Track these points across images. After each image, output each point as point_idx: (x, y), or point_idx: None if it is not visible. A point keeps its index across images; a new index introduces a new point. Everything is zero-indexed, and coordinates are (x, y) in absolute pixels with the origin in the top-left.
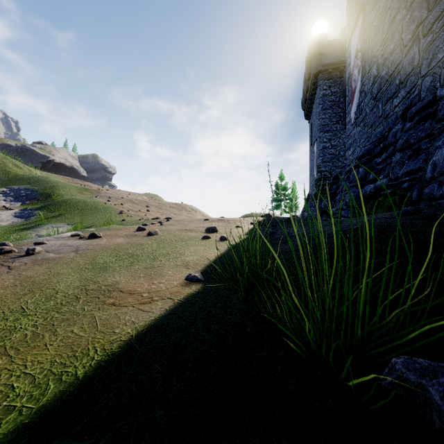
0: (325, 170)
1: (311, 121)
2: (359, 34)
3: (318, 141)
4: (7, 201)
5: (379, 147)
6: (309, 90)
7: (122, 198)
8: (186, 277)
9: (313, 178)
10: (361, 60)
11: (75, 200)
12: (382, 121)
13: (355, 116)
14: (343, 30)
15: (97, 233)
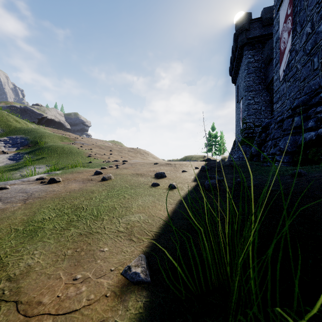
0: (250, 121)
1: (237, 84)
2: (289, 0)
3: (244, 99)
4: (6, 147)
5: (319, 96)
6: (236, 59)
7: (92, 144)
8: (123, 273)
9: (239, 128)
10: (292, 22)
11: (56, 146)
12: (318, 73)
13: (284, 73)
14: (264, 10)
15: (56, 178)
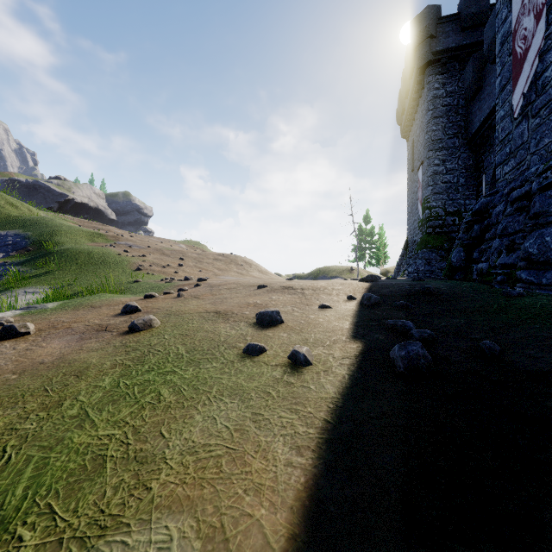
0: (437, 205)
1: (411, 139)
2: None
3: (426, 164)
4: None
5: None
6: (411, 93)
7: (148, 247)
8: None
9: (416, 218)
10: None
11: (77, 250)
12: None
13: (523, 102)
14: None
15: (19, 325)
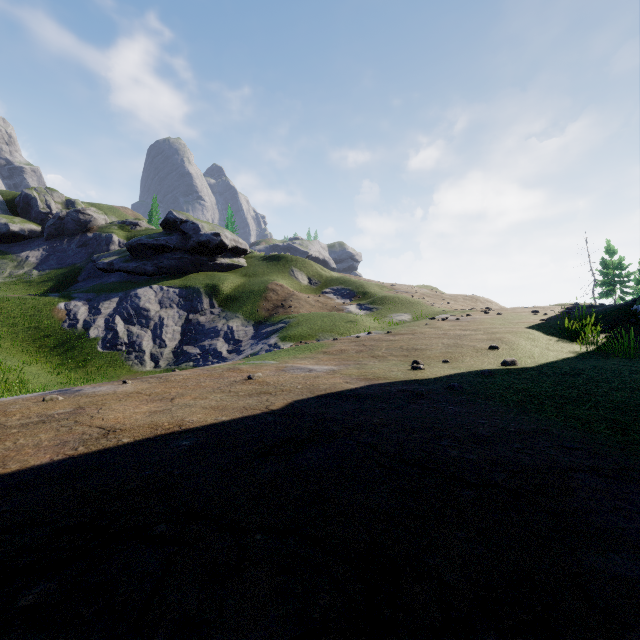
0: None
1: None
2: None
3: None
4: (339, 299)
5: None
6: None
7: (416, 293)
8: (540, 320)
9: None
10: None
11: (390, 296)
12: None
13: None
14: None
15: (470, 314)
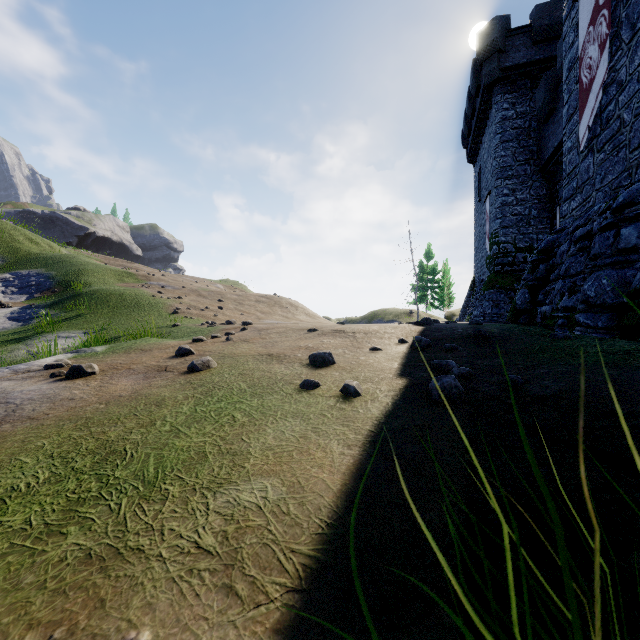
0: (506, 240)
1: (478, 164)
2: None
3: (494, 194)
4: (6, 294)
5: None
6: (477, 113)
7: (183, 288)
8: None
9: (484, 254)
10: (610, 21)
11: (107, 291)
12: None
13: (589, 134)
14: (537, 9)
15: (86, 365)
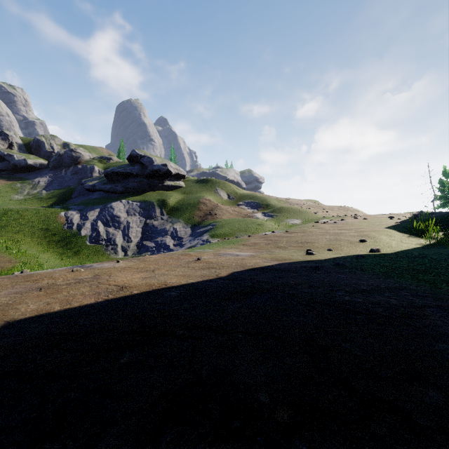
0: None
1: None
2: None
3: None
4: (249, 209)
5: None
6: None
7: (304, 205)
8: (395, 222)
9: None
10: None
11: (286, 207)
12: None
13: None
14: None
15: (343, 219)
